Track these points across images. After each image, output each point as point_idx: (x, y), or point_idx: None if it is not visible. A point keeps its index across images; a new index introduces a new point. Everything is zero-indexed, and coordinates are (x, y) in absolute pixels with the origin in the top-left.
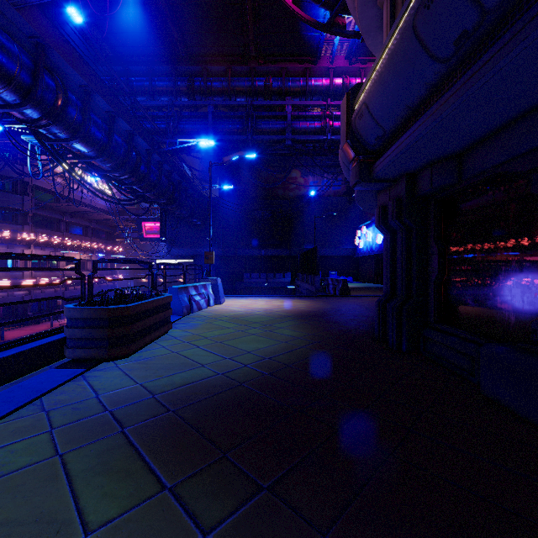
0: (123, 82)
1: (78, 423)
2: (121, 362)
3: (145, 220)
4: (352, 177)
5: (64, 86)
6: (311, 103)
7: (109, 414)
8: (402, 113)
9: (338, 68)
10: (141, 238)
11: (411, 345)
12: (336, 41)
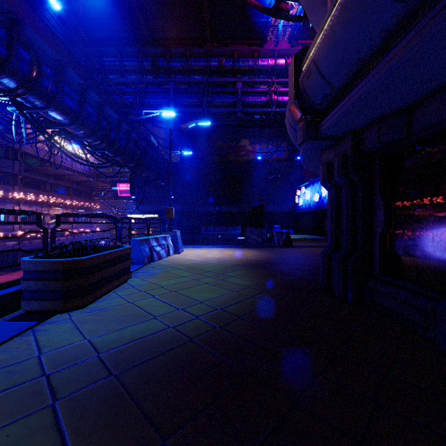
0: (94, 59)
1: (7, 392)
2: (75, 314)
3: (118, 182)
4: (299, 136)
5: (38, 59)
6: (258, 80)
7: (45, 379)
8: (352, 67)
9: (281, 50)
10: (115, 197)
11: (357, 296)
12: (280, 26)
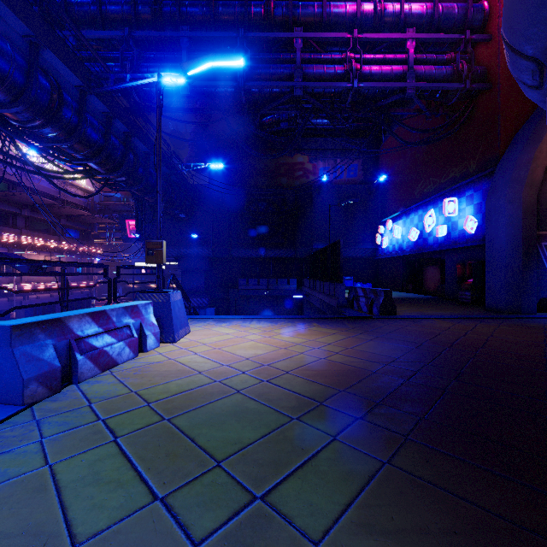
0: None
1: None
2: None
3: (128, 218)
4: None
5: None
6: (330, 36)
7: None
8: None
9: None
10: (125, 238)
11: None
12: None
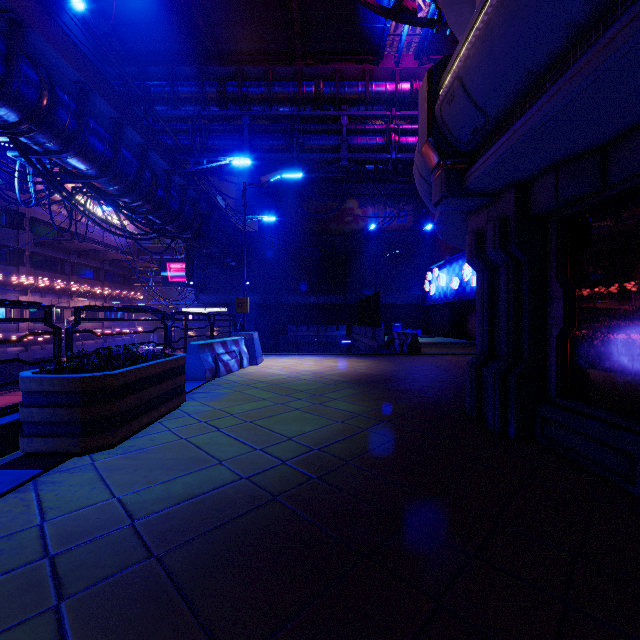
0: (133, 82)
1: None
2: (101, 457)
3: (169, 261)
4: (435, 191)
5: (51, 80)
6: (372, 114)
7: (48, 563)
8: (518, 85)
9: (405, 70)
10: (165, 282)
11: (522, 429)
12: (403, 35)
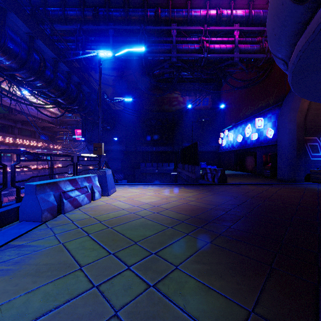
0: None
1: None
2: None
3: (76, 128)
4: None
5: None
6: (191, 28)
7: None
8: None
9: (213, 1)
10: (74, 140)
11: None
12: None
